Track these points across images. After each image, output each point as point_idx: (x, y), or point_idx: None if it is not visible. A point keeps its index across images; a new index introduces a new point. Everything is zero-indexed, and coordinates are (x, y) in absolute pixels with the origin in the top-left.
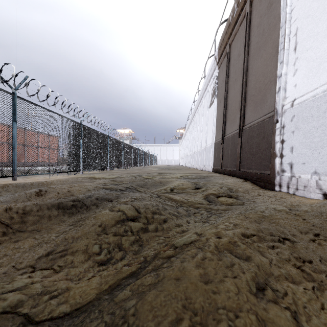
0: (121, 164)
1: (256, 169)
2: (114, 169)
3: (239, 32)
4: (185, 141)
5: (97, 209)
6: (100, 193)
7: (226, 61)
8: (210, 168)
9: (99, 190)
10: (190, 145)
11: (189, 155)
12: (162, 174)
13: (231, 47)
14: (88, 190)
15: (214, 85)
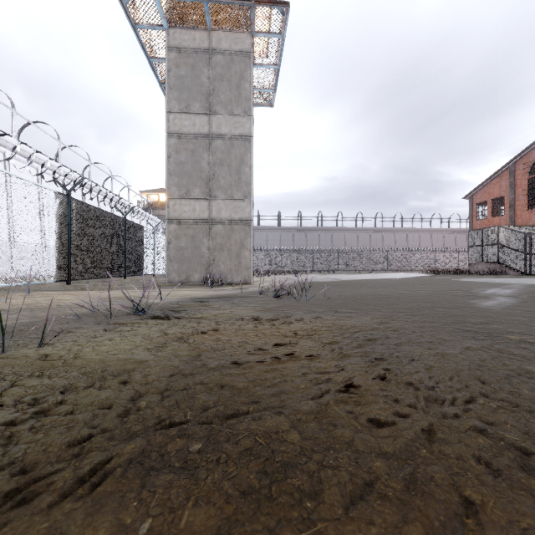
0: None
1: None
2: None
3: None
4: None
5: None
6: None
7: None
8: None
9: None
10: None
11: None
12: None
13: None
14: None
15: None
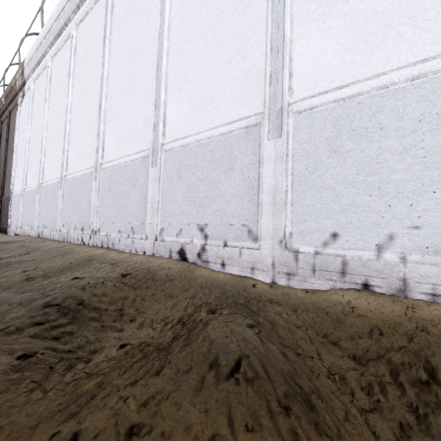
0: None
1: (5, 225)
2: None
3: (6, 122)
4: None
5: None
6: None
7: None
8: None
9: None
10: None
11: None
12: None
13: (3, 125)
14: None
15: None
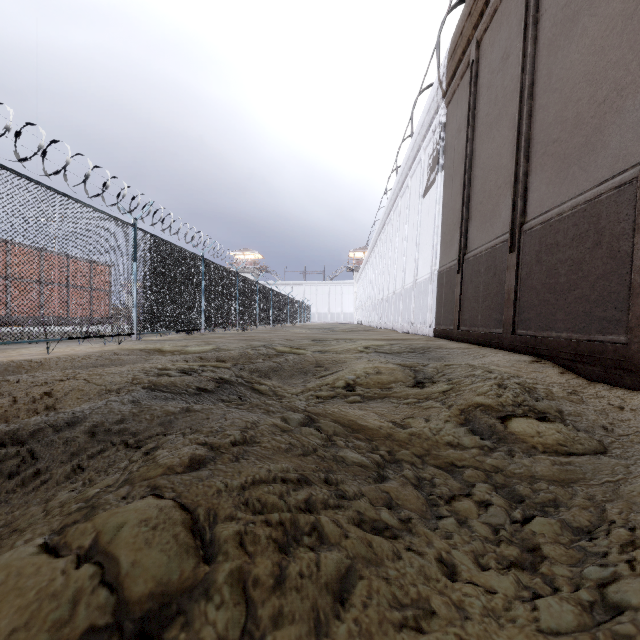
0: (234, 321)
1: (572, 330)
2: (218, 331)
3: (505, 4)
4: (366, 275)
5: (67, 485)
6: (114, 411)
7: (469, 81)
8: (427, 328)
9: (127, 396)
10: (378, 282)
11: (377, 302)
12: (320, 342)
13: (481, 46)
14: (105, 391)
15: (436, 144)
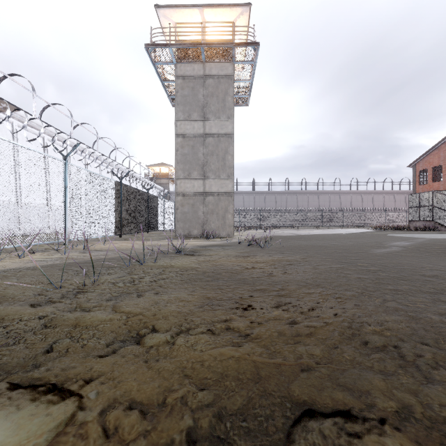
0: None
1: None
2: None
3: None
4: None
5: None
6: None
7: None
8: None
9: None
10: None
11: None
12: None
13: None
14: None
15: None
